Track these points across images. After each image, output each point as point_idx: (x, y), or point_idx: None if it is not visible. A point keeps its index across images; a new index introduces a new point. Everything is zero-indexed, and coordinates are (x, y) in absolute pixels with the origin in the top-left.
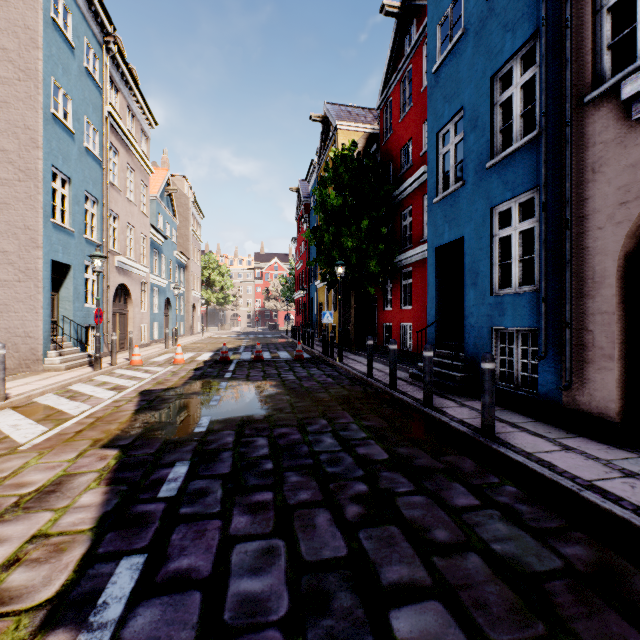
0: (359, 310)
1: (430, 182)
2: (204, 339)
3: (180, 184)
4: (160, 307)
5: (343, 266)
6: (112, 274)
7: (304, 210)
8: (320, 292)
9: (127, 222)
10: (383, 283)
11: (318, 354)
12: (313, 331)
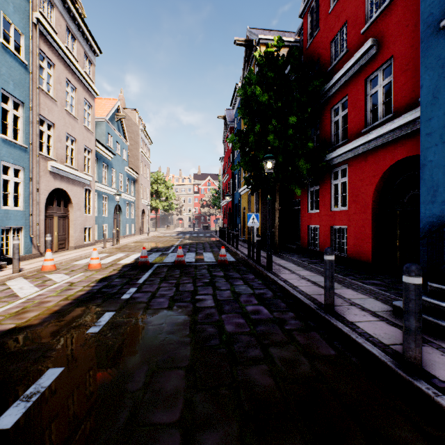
0: (280, 213)
1: (428, 0)
2: (148, 238)
3: (132, 115)
4: (110, 212)
5: (273, 159)
6: (44, 178)
7: (229, 132)
8: (243, 198)
9: (66, 132)
10: (307, 186)
11: (242, 257)
12: (237, 233)
